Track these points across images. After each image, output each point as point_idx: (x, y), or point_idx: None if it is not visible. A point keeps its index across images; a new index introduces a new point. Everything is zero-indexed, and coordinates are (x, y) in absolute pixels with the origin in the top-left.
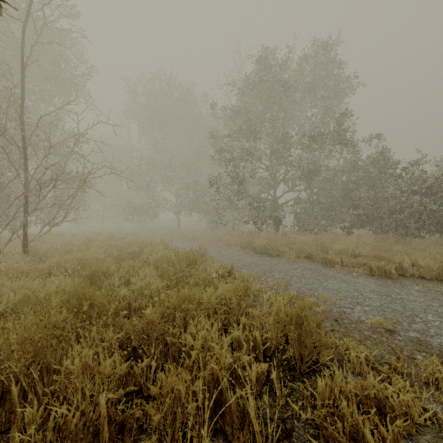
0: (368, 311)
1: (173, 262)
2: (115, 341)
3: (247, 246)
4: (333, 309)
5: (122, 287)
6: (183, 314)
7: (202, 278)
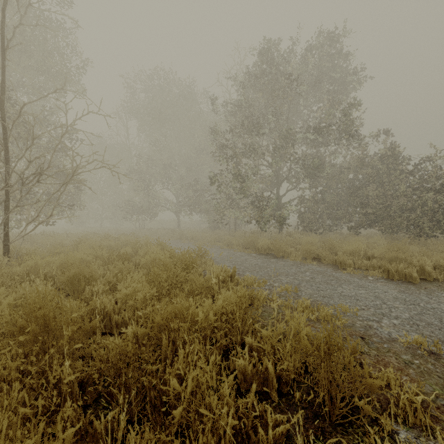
0: (398, 325)
1: (166, 265)
2: (65, 387)
3: (249, 247)
4: (356, 322)
5: (106, 295)
6: (172, 336)
7: (199, 285)
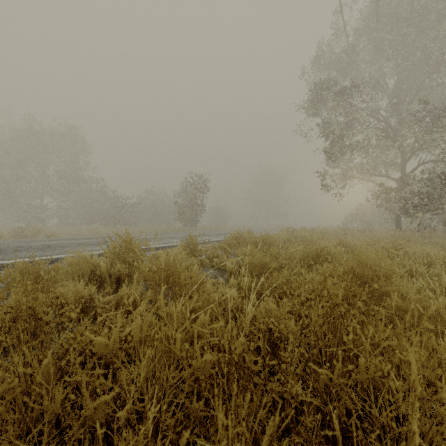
0: None
1: None
2: None
3: None
4: None
5: None
6: None
7: None
